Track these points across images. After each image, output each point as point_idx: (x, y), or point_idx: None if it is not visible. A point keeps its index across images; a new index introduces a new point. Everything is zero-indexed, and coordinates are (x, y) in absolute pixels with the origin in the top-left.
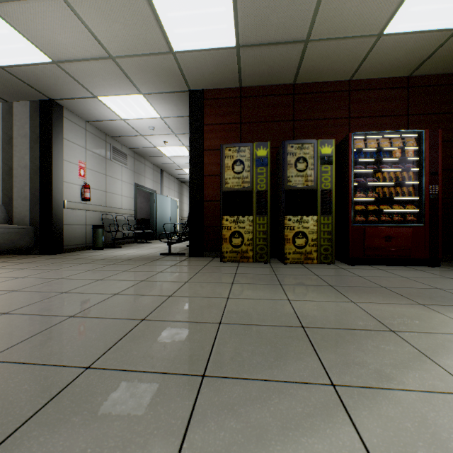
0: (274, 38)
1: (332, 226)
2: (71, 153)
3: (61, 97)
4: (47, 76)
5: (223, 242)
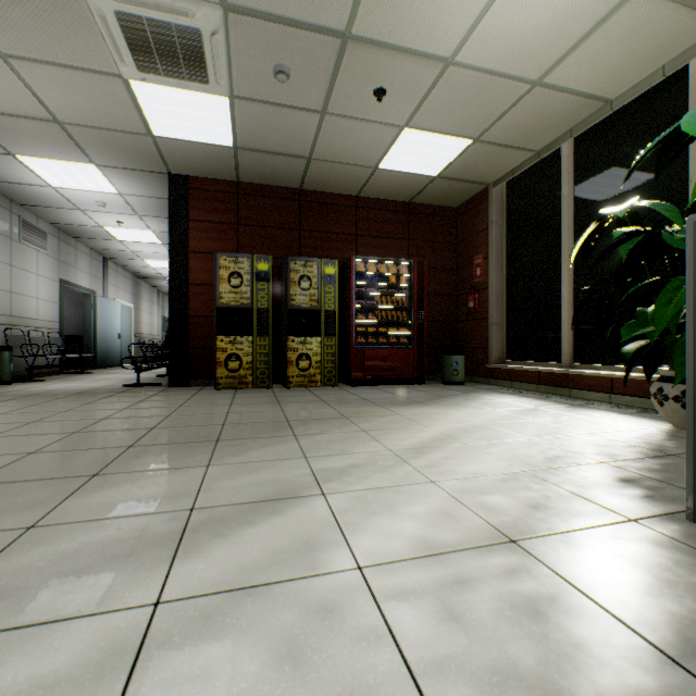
0: (277, 149)
1: (336, 347)
2: None
3: None
4: None
5: (217, 366)
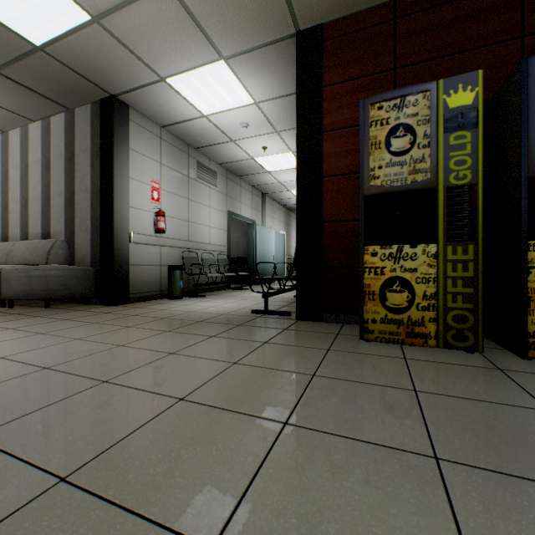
0: None
1: None
2: (141, 169)
3: (122, 89)
4: (94, 51)
5: (365, 299)
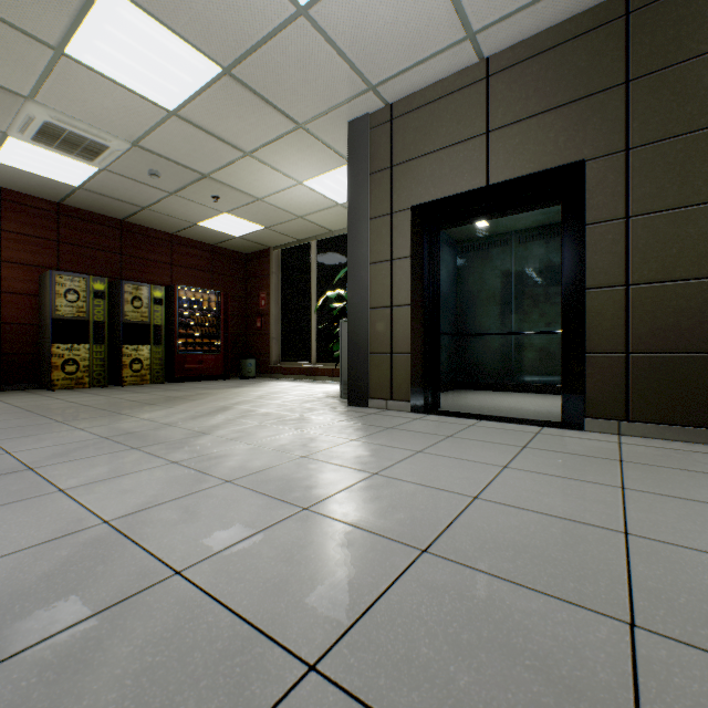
0: (119, 198)
1: (163, 353)
2: None
3: None
4: None
5: (54, 370)
